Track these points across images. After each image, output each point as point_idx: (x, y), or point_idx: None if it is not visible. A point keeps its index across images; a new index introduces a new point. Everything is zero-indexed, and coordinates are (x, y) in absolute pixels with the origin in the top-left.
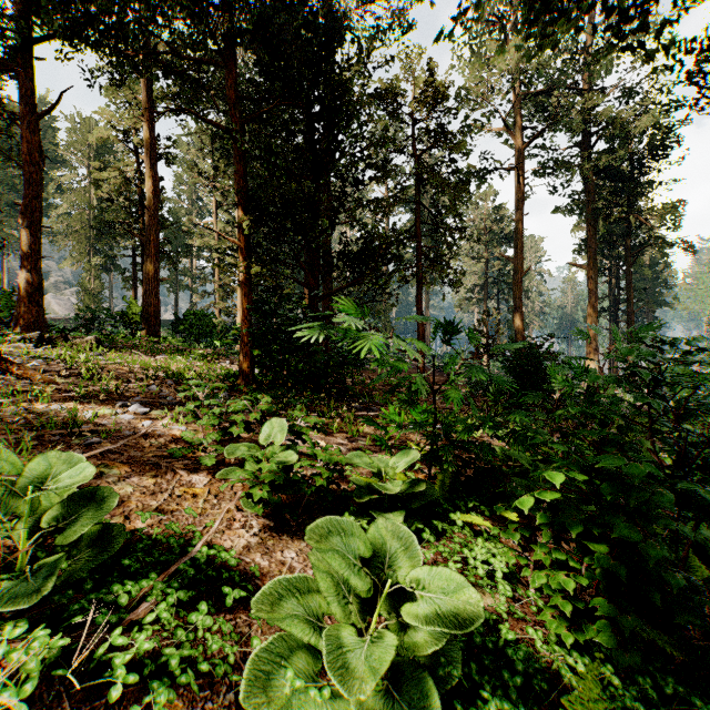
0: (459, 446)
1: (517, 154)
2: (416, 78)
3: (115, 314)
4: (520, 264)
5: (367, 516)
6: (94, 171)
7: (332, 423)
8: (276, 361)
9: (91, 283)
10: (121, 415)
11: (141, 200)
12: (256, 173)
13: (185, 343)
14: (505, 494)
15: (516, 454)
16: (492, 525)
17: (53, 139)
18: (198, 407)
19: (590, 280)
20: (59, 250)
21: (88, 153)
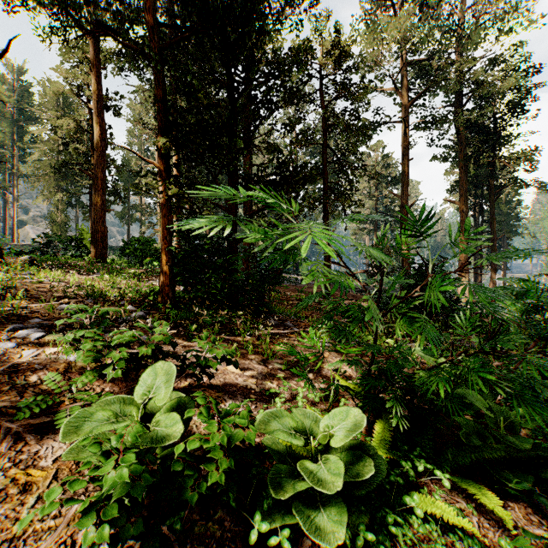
0: (404, 390)
1: (404, 110)
2: (323, 38)
3: (66, 239)
4: (406, 200)
5: (288, 507)
6: (52, 119)
7: (248, 342)
8: (199, 279)
9: (58, 216)
10: (0, 343)
11: (92, 144)
12: (189, 121)
13: (131, 264)
14: (506, 491)
15: (467, 394)
16: (452, 499)
17: (29, 100)
18: (83, 336)
19: (462, 213)
20: (32, 189)
21: (56, 111)
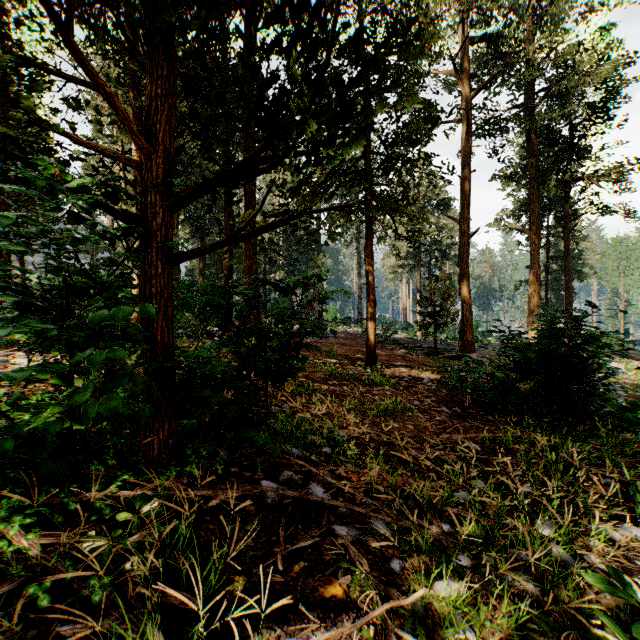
0: None
1: (464, 105)
2: None
3: None
4: (467, 225)
5: None
6: None
7: None
8: None
9: None
10: None
11: None
12: None
13: None
14: None
15: None
16: None
17: None
18: None
19: (533, 245)
20: None
21: None
